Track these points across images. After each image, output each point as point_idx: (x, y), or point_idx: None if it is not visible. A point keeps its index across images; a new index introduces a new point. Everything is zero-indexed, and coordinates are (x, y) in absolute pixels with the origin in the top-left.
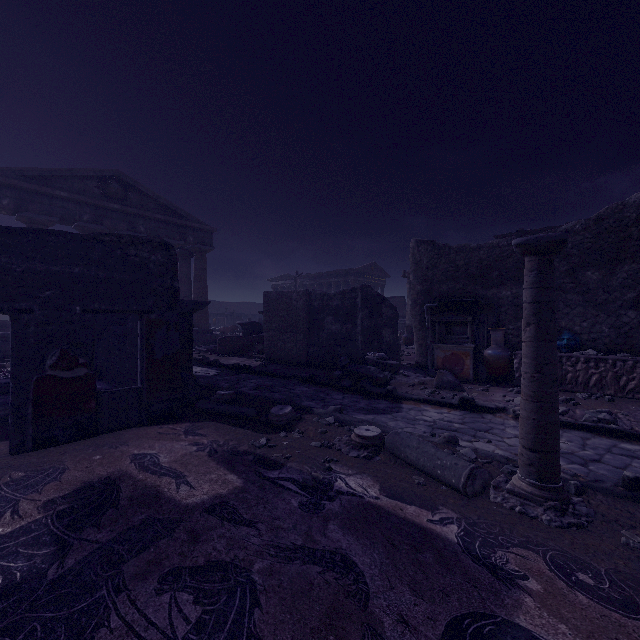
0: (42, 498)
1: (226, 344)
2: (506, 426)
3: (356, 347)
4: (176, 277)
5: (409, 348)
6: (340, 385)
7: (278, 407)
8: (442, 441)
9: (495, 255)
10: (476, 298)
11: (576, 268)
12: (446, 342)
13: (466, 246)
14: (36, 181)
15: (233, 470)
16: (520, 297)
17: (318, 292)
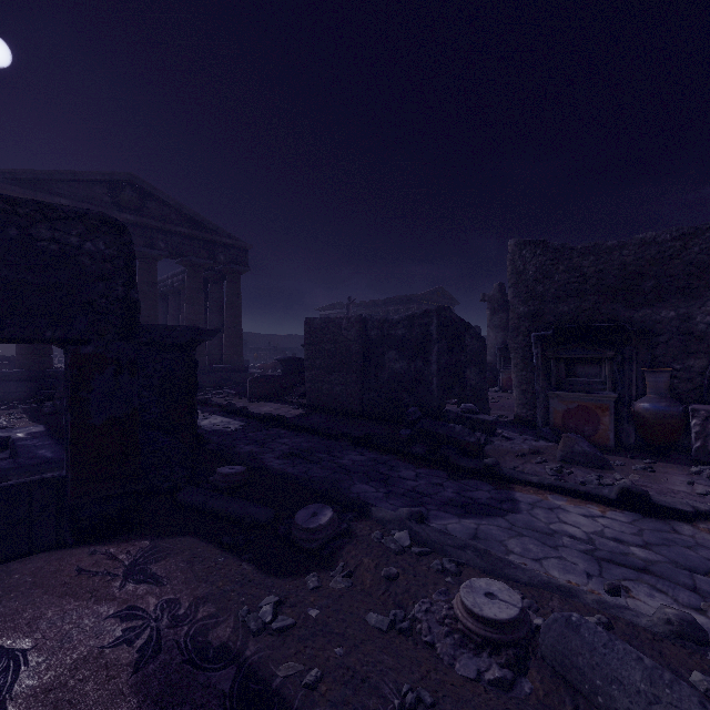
0: None
1: (259, 386)
2: None
3: (429, 393)
4: (133, 282)
5: (491, 391)
6: (409, 452)
7: (309, 510)
8: (664, 630)
9: (649, 256)
10: (615, 322)
11: None
12: (567, 388)
13: (599, 245)
14: (31, 186)
15: None
16: (693, 320)
17: (376, 318)
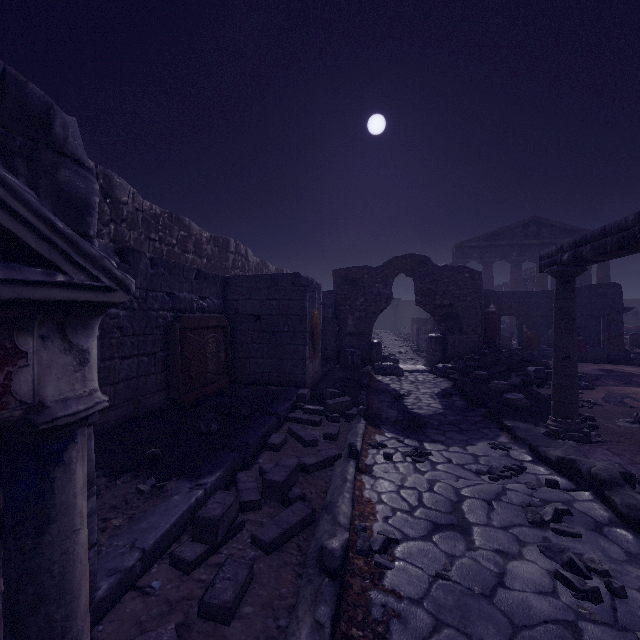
0: (588, 368)
1: (637, 339)
2: None
3: None
4: (621, 299)
5: None
6: None
7: None
8: None
9: None
10: None
11: None
12: None
13: None
14: (488, 239)
15: None
16: None
17: None
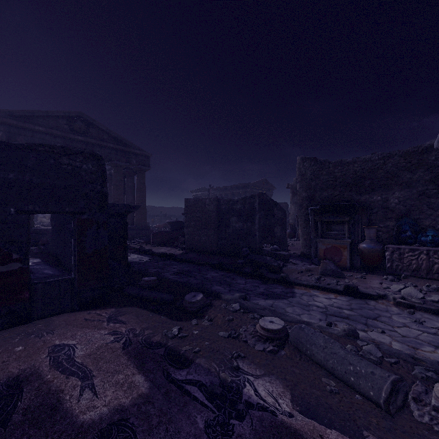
0: None
1: (157, 237)
2: (391, 313)
3: (254, 240)
4: (105, 183)
5: (292, 240)
6: (242, 271)
7: (191, 294)
8: (342, 334)
9: (367, 167)
10: (351, 202)
11: (438, 177)
12: (327, 237)
13: (343, 161)
14: (22, 119)
15: (142, 368)
16: (389, 201)
17: (225, 198)
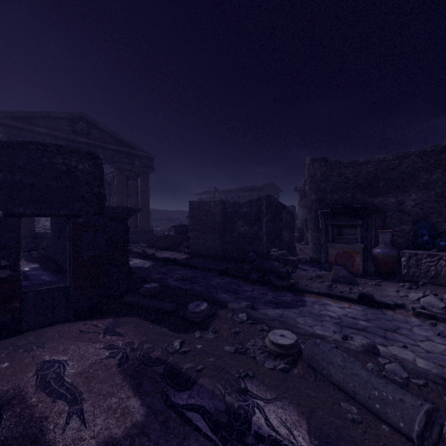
0: None
1: (161, 241)
2: (411, 325)
3: (261, 245)
4: (103, 184)
5: (300, 244)
6: (249, 277)
7: (195, 303)
8: (361, 349)
9: (381, 168)
10: (364, 205)
11: None
12: (338, 242)
13: (355, 161)
14: (22, 120)
15: (138, 390)
16: (404, 203)
17: (231, 201)
